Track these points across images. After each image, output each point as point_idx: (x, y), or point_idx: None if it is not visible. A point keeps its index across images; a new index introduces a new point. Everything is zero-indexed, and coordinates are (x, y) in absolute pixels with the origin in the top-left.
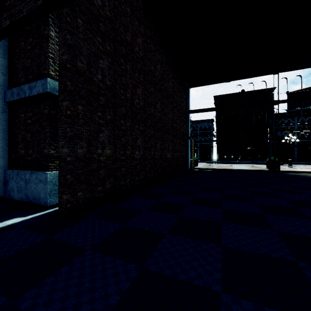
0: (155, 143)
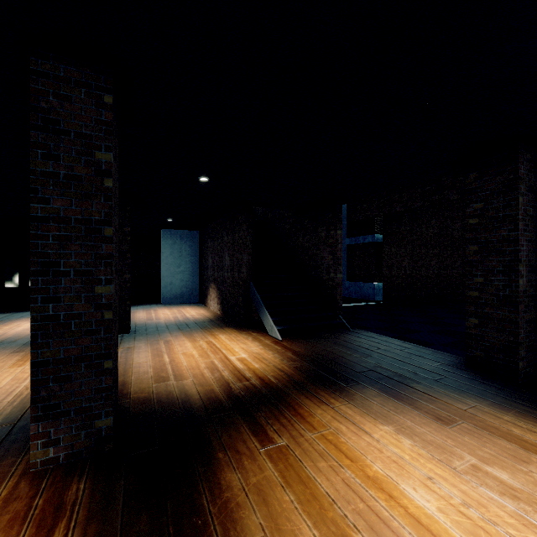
0: (453, 262)
